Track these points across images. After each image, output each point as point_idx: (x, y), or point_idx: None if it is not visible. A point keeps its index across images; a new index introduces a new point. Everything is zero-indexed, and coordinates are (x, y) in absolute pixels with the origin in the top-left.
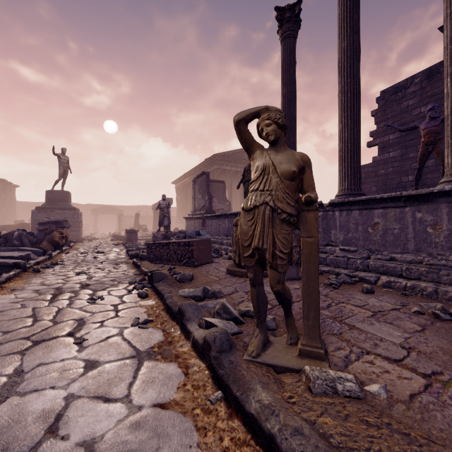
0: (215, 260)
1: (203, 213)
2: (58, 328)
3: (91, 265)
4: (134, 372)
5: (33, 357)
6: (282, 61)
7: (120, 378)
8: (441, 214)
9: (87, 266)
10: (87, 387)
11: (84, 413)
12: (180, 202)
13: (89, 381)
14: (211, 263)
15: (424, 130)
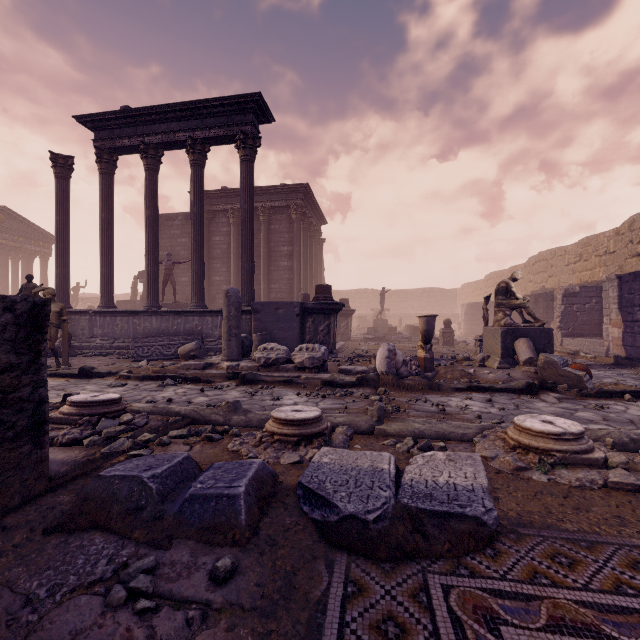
0: None
1: None
2: None
3: None
4: None
5: None
6: (57, 194)
7: None
8: (142, 320)
9: None
10: None
11: None
12: None
13: None
14: None
15: (164, 266)
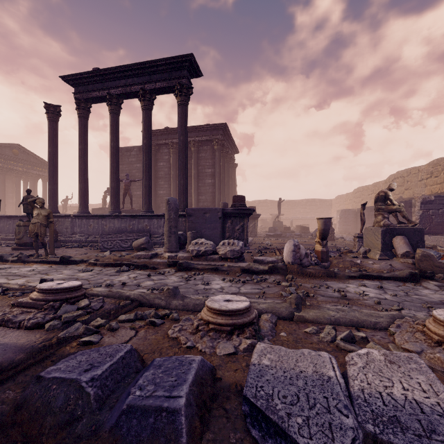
0: None
1: None
2: None
3: None
4: None
5: None
6: (49, 132)
7: None
8: (108, 222)
9: None
10: None
11: None
12: None
13: None
14: None
15: (124, 183)
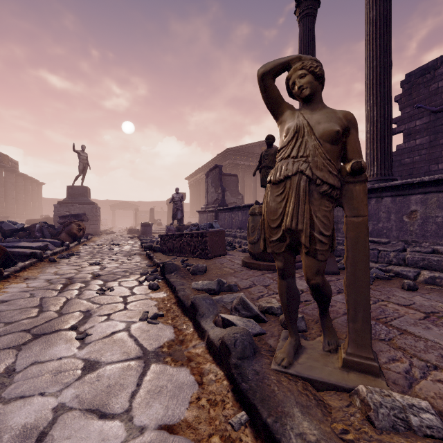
0: (228, 252)
1: (216, 206)
2: (62, 321)
3: (105, 256)
4: (138, 378)
5: (29, 353)
6: (300, 42)
7: (121, 385)
8: None
9: (102, 257)
10: (82, 395)
11: (72, 433)
12: (193, 197)
13: (85, 387)
14: (225, 255)
15: None
